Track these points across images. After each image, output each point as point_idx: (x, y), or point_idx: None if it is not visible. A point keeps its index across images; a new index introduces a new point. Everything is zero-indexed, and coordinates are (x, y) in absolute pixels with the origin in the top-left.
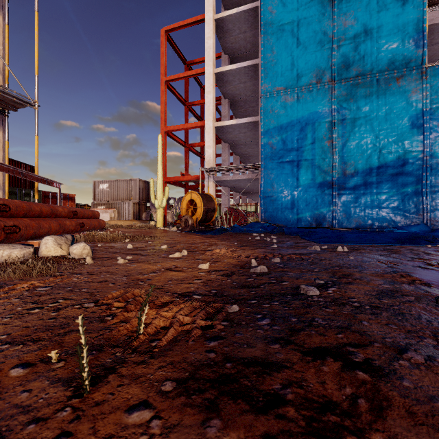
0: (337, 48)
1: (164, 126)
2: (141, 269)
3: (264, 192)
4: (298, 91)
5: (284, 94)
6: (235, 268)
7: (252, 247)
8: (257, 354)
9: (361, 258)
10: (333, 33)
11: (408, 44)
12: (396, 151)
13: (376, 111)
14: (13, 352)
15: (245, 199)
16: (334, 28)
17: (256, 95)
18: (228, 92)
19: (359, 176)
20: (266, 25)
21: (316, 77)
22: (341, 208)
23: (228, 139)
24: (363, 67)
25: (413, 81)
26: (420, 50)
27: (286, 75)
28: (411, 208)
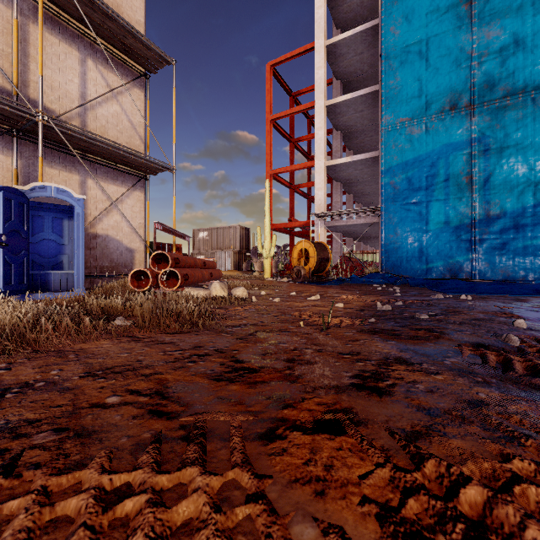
0: (477, 65)
1: (270, 169)
2: (295, 305)
3: (385, 239)
4: (427, 121)
5: (409, 125)
6: (364, 308)
7: (376, 295)
8: (388, 328)
9: (480, 303)
10: (472, 48)
11: None
12: None
13: (532, 137)
14: (280, 324)
15: (360, 245)
16: (474, 42)
17: (374, 123)
18: (340, 123)
19: (508, 217)
20: (387, 49)
21: (450, 102)
22: (484, 256)
23: (341, 178)
24: (513, 85)
25: None
26: None
27: (412, 103)
28: None
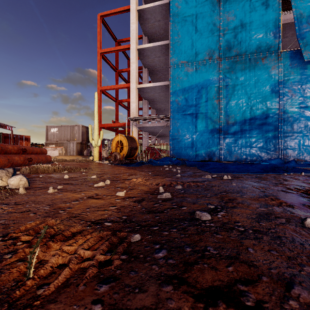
0: (222, 35)
1: (100, 86)
2: (66, 197)
3: (172, 135)
4: (196, 64)
5: (186, 66)
6: (146, 194)
7: (162, 177)
8: (147, 303)
9: (241, 184)
10: (220, 24)
11: (269, 36)
12: (261, 108)
13: (249, 80)
14: None
15: (159, 140)
16: (220, 21)
17: (167, 66)
18: (147, 63)
19: (237, 125)
20: (174, 16)
21: (208, 55)
22: (226, 147)
23: (147, 97)
24: (240, 49)
25: (273, 61)
26: (277, 40)
27: (188, 52)
28: (271, 147)
